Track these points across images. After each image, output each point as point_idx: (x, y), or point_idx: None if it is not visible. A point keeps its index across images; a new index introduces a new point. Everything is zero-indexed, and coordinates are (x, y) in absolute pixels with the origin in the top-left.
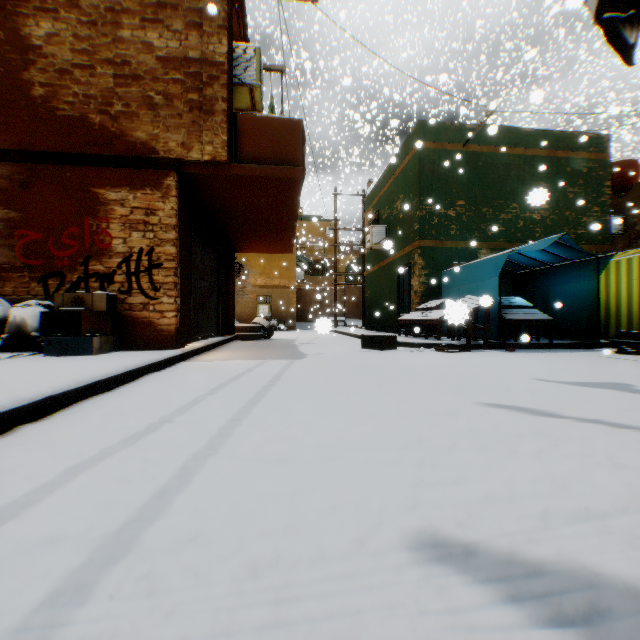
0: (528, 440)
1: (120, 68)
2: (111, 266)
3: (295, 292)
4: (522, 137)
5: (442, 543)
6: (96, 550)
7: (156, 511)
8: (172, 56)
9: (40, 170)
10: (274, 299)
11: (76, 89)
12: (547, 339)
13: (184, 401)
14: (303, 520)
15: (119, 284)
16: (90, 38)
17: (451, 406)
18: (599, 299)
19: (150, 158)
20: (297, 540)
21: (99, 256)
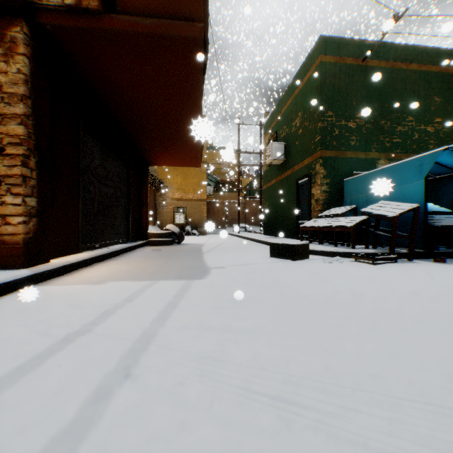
0: None
1: None
2: None
3: (205, 204)
4: (417, 54)
5: None
6: None
7: None
8: None
9: None
10: (188, 210)
11: None
12: None
13: None
14: None
15: None
16: None
17: None
18: None
19: None
20: None
21: None
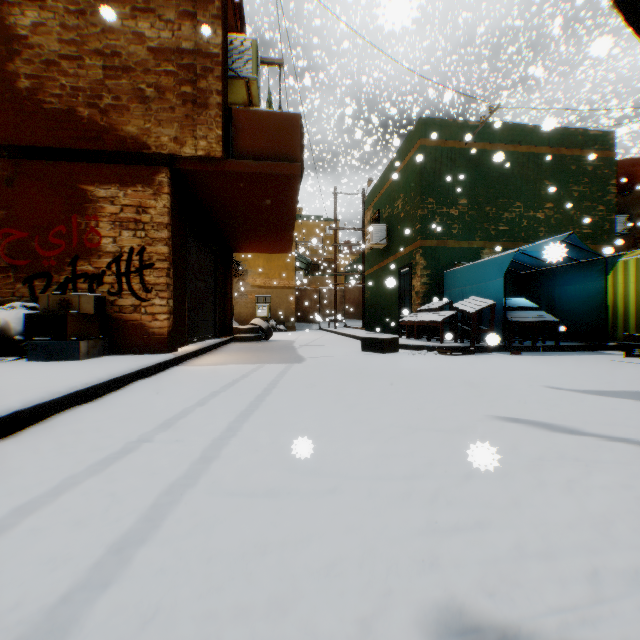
0: (554, 465)
1: (110, 59)
2: (100, 266)
3: (294, 292)
4: (526, 134)
5: (471, 626)
6: (20, 639)
7: (110, 572)
8: (164, 47)
9: (26, 166)
10: (273, 299)
11: (64, 81)
12: (552, 341)
13: (169, 414)
14: (293, 587)
15: (109, 285)
16: (78, 28)
17: (461, 420)
18: (606, 300)
19: (141, 153)
20: (283, 622)
21: (88, 256)
